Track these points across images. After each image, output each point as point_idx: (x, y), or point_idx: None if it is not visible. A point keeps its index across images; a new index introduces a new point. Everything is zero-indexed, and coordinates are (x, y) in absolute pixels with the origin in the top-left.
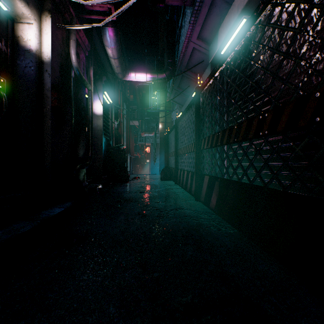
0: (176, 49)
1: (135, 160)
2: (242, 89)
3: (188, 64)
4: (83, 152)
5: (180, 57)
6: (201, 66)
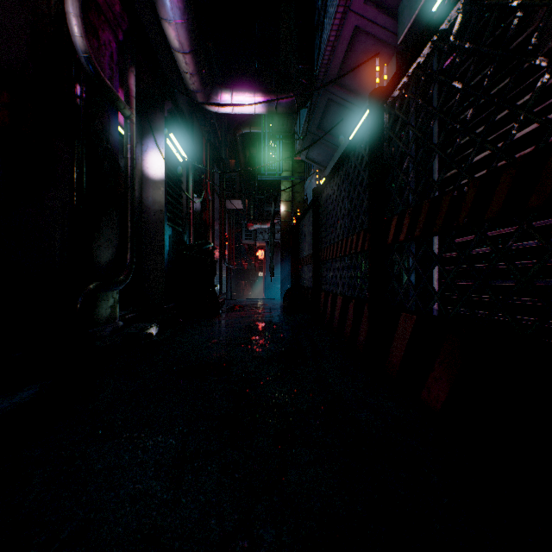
0: (316, 45)
1: (238, 272)
2: (491, 92)
3: (341, 72)
4: (111, 254)
5: (325, 55)
6: (369, 74)
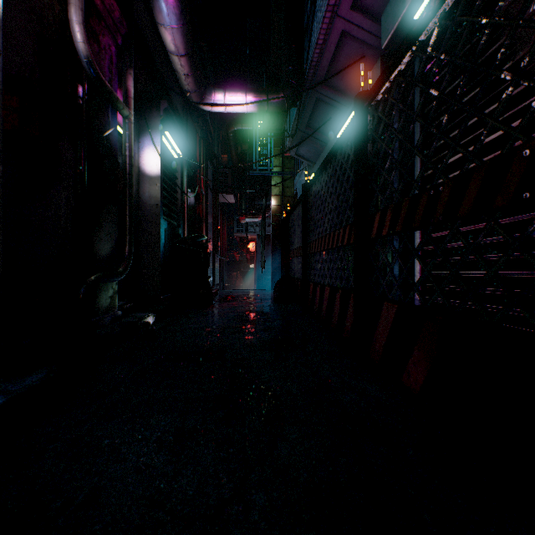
0: (305, 47)
1: (230, 264)
2: (468, 96)
3: (329, 73)
4: (111, 247)
5: (313, 57)
6: (355, 75)
